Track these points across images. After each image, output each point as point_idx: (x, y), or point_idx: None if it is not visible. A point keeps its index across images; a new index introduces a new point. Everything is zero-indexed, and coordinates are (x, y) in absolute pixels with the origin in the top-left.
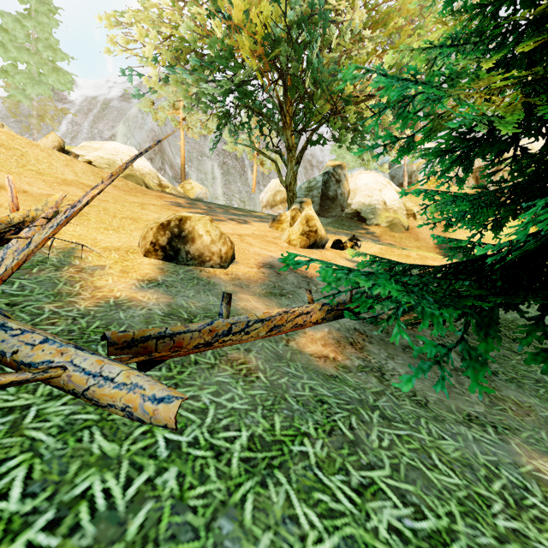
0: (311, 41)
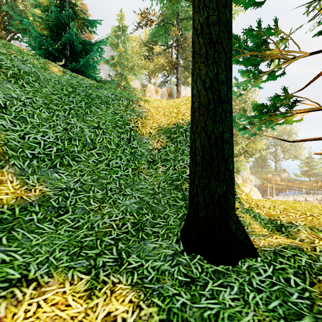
0: None
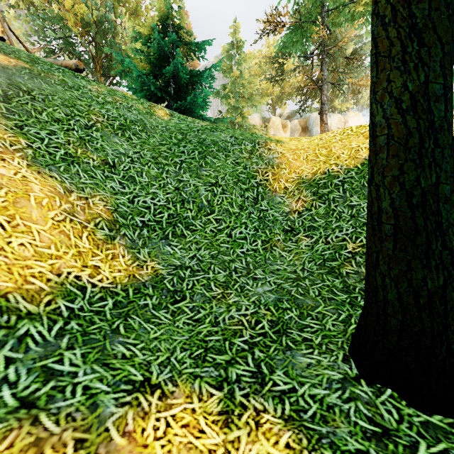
0: (108, 30)
